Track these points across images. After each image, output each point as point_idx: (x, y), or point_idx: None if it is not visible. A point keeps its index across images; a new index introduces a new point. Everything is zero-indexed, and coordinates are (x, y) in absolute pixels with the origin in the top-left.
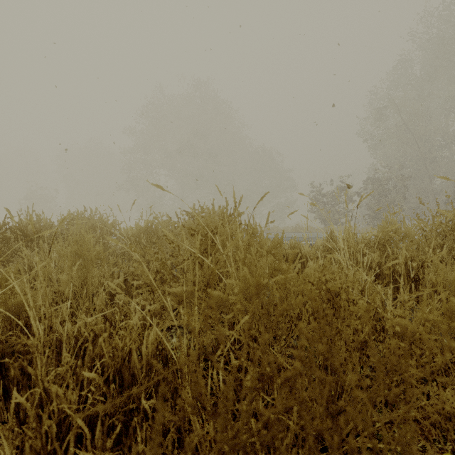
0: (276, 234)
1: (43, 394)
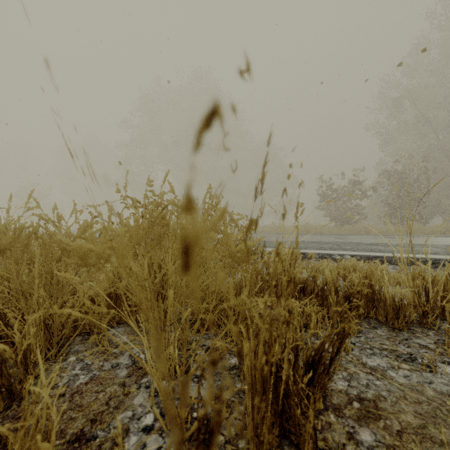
0: None
1: None
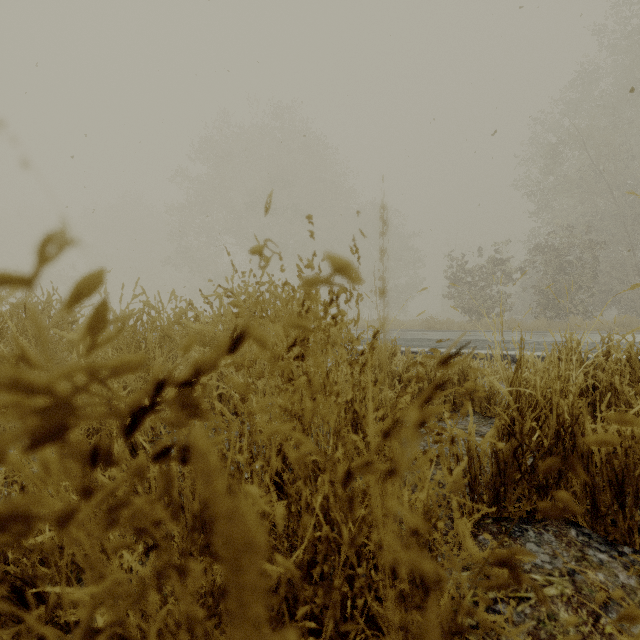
0: None
1: None
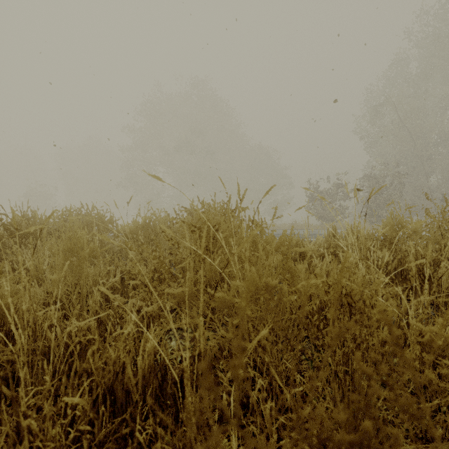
0: (284, 231)
1: (9, 432)
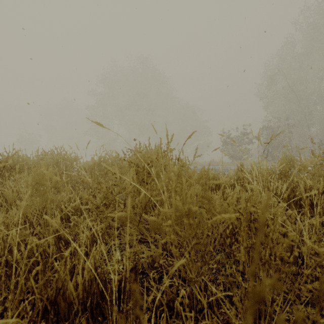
0: (203, 167)
1: None
